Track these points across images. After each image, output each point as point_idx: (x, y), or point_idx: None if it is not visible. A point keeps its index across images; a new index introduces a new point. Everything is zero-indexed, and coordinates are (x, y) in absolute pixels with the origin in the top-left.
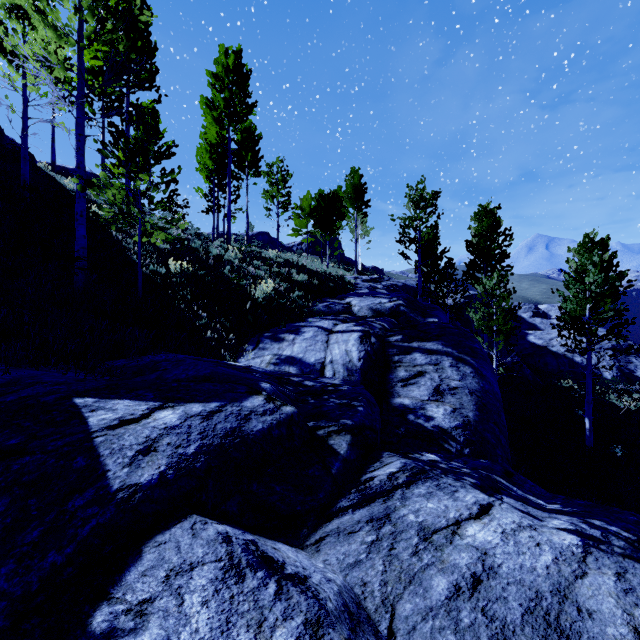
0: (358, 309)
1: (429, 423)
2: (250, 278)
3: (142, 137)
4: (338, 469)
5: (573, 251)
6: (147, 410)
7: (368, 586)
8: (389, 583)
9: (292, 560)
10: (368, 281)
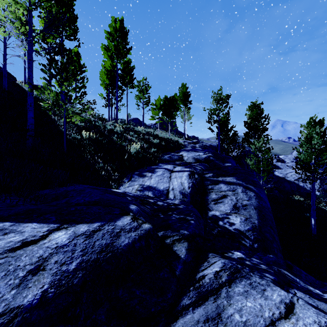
0: (187, 158)
1: (232, 227)
2: (127, 141)
3: (66, 62)
4: (180, 270)
5: (303, 126)
6: (46, 231)
7: None
8: None
9: None
10: (191, 143)
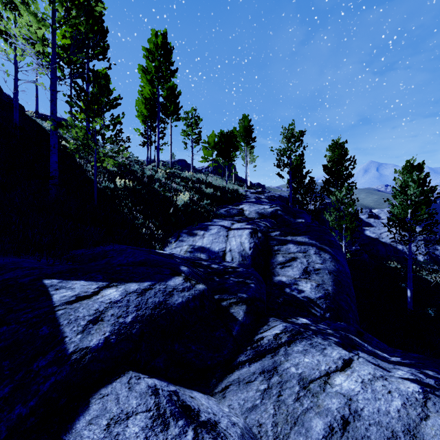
0: (248, 213)
1: (300, 294)
2: (173, 191)
3: (97, 92)
4: (237, 331)
5: (398, 172)
6: (97, 288)
7: (263, 427)
8: (279, 424)
9: (205, 407)
10: (255, 193)
